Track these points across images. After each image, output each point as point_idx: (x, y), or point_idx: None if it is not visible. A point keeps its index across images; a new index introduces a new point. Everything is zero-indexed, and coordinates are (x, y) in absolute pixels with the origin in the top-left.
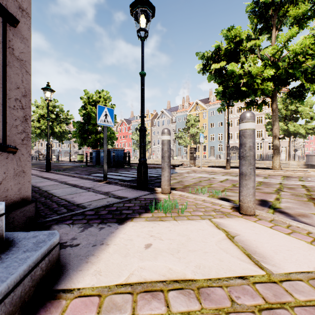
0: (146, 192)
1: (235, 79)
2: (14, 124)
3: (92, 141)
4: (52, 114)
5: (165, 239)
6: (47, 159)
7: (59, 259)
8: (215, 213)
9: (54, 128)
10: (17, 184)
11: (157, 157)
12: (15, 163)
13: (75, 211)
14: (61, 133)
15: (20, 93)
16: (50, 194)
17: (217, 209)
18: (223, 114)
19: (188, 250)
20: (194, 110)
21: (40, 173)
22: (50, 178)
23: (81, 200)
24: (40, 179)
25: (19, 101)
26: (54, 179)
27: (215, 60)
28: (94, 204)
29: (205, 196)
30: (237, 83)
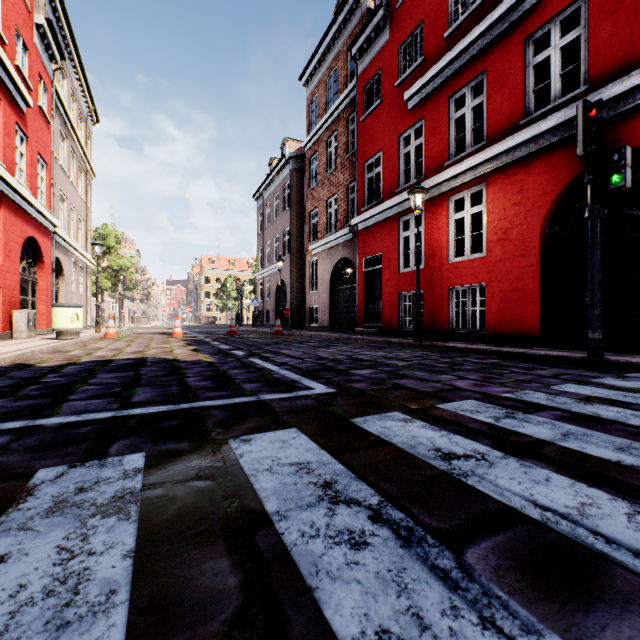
0: None
1: None
2: None
3: None
4: None
5: None
6: None
7: None
8: None
9: None
10: None
11: None
12: None
13: None
14: None
15: None
16: None
17: None
18: None
19: None
20: None
21: None
22: None
23: None
24: None
25: None
26: None
27: None
28: None
29: None
30: None
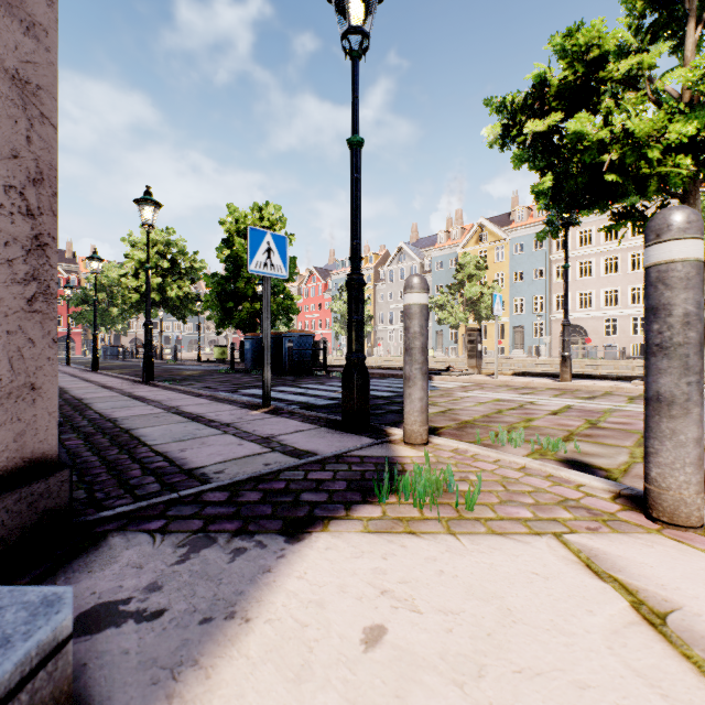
0: (366, 438)
1: (588, 156)
2: (2, 256)
3: (245, 317)
4: (164, 261)
5: (428, 609)
6: (145, 356)
7: (70, 692)
8: (570, 513)
9: (168, 290)
10: (12, 421)
11: (389, 351)
12: (7, 363)
13: (179, 492)
14: (182, 301)
15: (22, 171)
16: (136, 438)
17: (571, 501)
18: (545, 250)
19: (515, 668)
20: (474, 244)
21: (131, 385)
22: (147, 398)
23: (202, 458)
24: (125, 401)
25: (20, 193)
26: (156, 401)
27: (535, 112)
28: (232, 471)
29: (520, 452)
30: (594, 166)
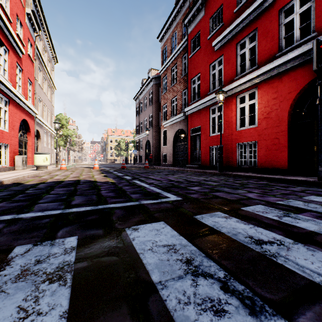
0: None
1: None
2: None
3: None
4: None
5: None
6: None
7: None
8: None
9: None
10: None
11: None
12: None
13: None
14: None
15: None
16: None
17: None
18: None
19: None
20: None
21: None
22: None
23: None
24: None
25: None
26: None
27: None
28: None
29: None
30: None
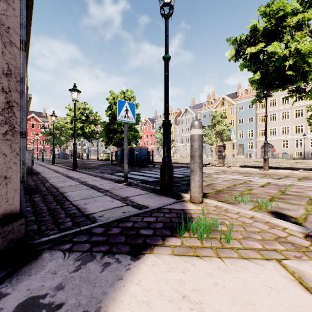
0: (171, 199)
1: (277, 63)
2: None
3: (117, 141)
4: (83, 116)
5: (210, 311)
6: (73, 158)
7: None
8: (283, 246)
9: (85, 129)
10: None
11: (181, 155)
12: None
13: (80, 227)
14: (91, 133)
15: None
16: (65, 197)
17: (282, 238)
18: (253, 109)
19: None
20: (220, 106)
21: (67, 171)
22: (73, 177)
23: (93, 208)
24: (63, 179)
25: None
26: (77, 178)
27: (251, 43)
28: (107, 215)
29: (248, 207)
30: (280, 67)
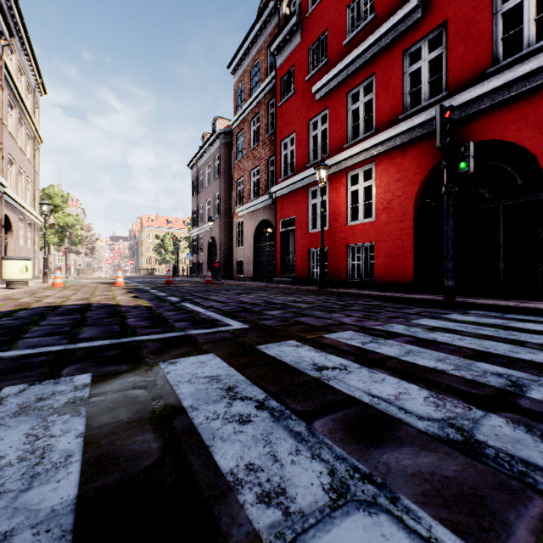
0: None
1: None
2: None
3: None
4: None
5: None
6: None
7: None
8: None
9: None
10: None
11: None
12: None
13: None
14: None
15: None
16: None
17: None
18: None
19: None
20: None
21: None
22: None
23: None
24: None
25: None
26: None
27: None
28: None
29: None
30: None
